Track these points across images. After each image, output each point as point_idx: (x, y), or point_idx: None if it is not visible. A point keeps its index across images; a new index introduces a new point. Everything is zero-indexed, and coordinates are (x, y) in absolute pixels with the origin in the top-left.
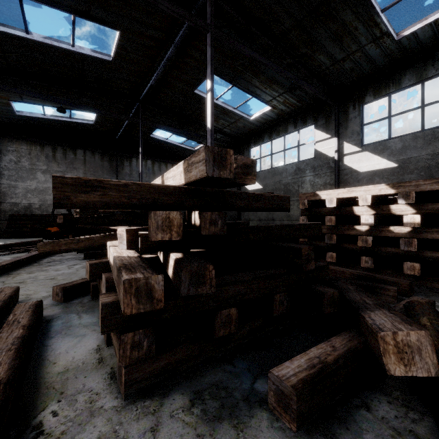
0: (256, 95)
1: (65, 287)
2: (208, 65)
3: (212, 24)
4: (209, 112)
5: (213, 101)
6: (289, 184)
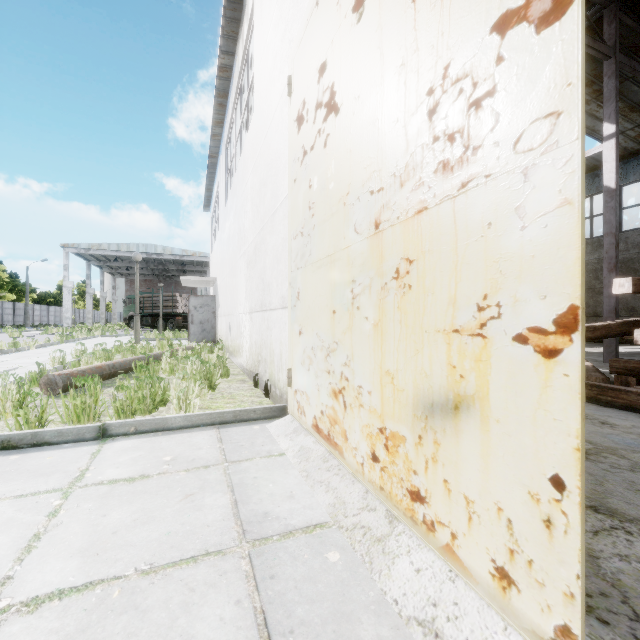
0: (591, 132)
1: (606, 377)
2: (605, 103)
3: (617, 47)
4: (610, 166)
5: (617, 150)
6: (633, 261)
